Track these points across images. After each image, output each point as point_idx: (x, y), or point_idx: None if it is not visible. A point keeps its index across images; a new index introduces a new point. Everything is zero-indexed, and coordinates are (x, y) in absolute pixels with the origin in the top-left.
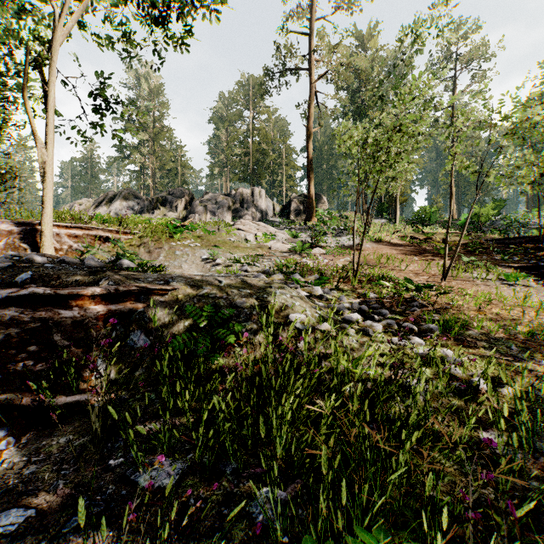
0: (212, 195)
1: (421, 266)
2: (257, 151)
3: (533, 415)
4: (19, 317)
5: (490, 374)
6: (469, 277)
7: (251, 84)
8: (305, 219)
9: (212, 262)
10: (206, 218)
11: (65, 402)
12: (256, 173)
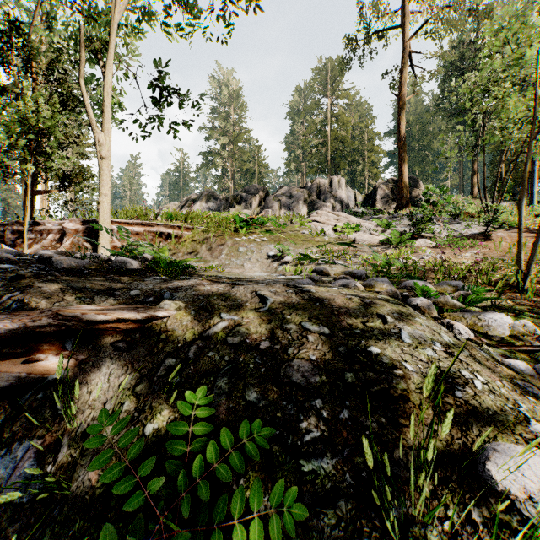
0: (287, 189)
1: None
2: (336, 139)
3: None
4: None
5: None
6: None
7: (328, 68)
8: (395, 207)
9: (279, 259)
10: (279, 213)
11: None
12: (334, 164)
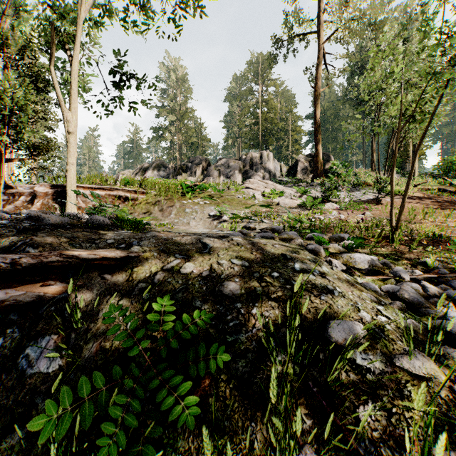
0: (225, 160)
1: None
2: (266, 120)
3: None
4: None
5: None
6: None
7: (260, 61)
8: (312, 177)
9: (218, 218)
10: (219, 181)
11: None
12: (264, 140)
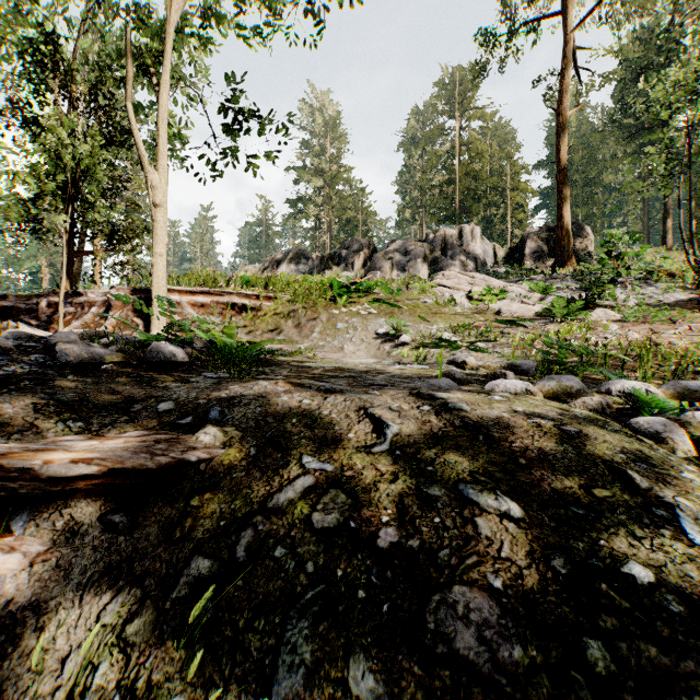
0: (401, 243)
1: None
2: (467, 175)
3: None
4: None
5: None
6: None
7: (456, 80)
8: (553, 265)
9: (393, 339)
10: (391, 276)
11: None
12: (464, 208)
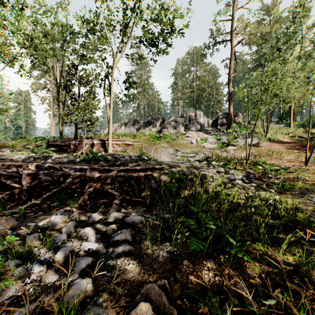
0: (174, 118)
1: (296, 156)
2: (199, 89)
3: (296, 218)
4: (125, 175)
5: (290, 205)
6: None
7: (195, 52)
8: (227, 128)
9: (174, 154)
10: (170, 130)
11: (136, 200)
12: (198, 102)
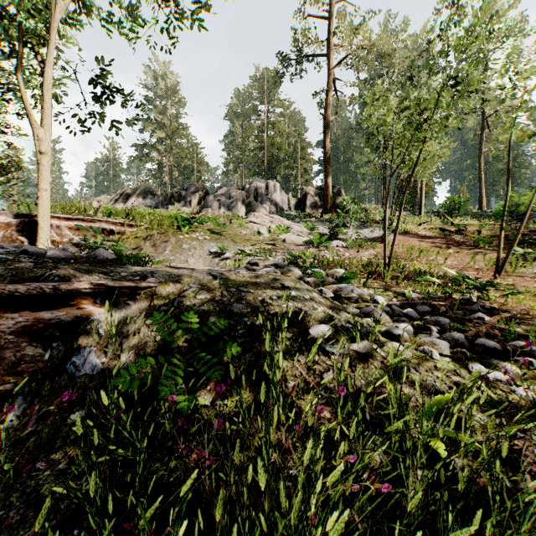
0: (226, 190)
1: (460, 260)
2: (272, 145)
3: None
4: None
5: None
6: (525, 272)
7: (265, 78)
8: (322, 212)
9: (220, 256)
10: (219, 213)
11: None
12: (271, 168)
